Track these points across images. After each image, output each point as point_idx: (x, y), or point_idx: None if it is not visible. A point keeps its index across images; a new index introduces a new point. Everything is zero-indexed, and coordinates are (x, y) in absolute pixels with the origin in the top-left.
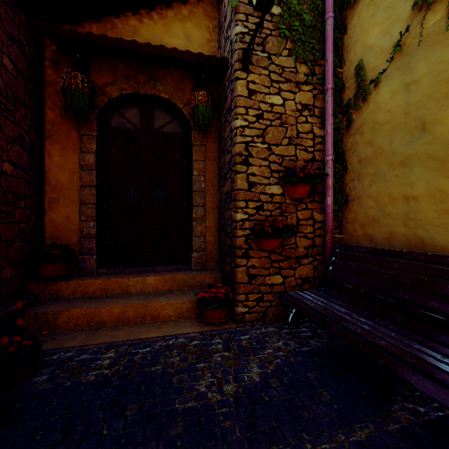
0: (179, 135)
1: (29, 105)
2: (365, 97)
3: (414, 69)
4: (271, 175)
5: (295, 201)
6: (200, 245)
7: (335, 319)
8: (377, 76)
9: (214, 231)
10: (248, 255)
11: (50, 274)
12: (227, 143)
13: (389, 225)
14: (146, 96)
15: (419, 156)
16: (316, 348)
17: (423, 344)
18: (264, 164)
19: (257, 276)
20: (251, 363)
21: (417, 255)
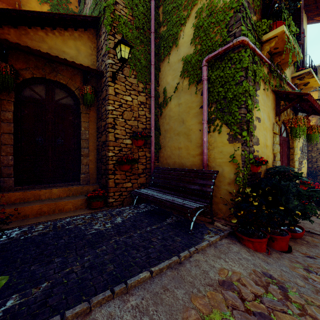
0: (72, 106)
1: None
2: (166, 104)
3: (181, 99)
4: (126, 134)
5: (137, 147)
6: (86, 170)
7: (151, 195)
8: (170, 96)
9: (94, 162)
10: (114, 173)
11: None
12: (103, 115)
13: (174, 158)
14: (50, 80)
15: (182, 132)
16: (145, 210)
17: (177, 198)
18: (123, 129)
19: (119, 183)
20: (117, 218)
21: (179, 169)
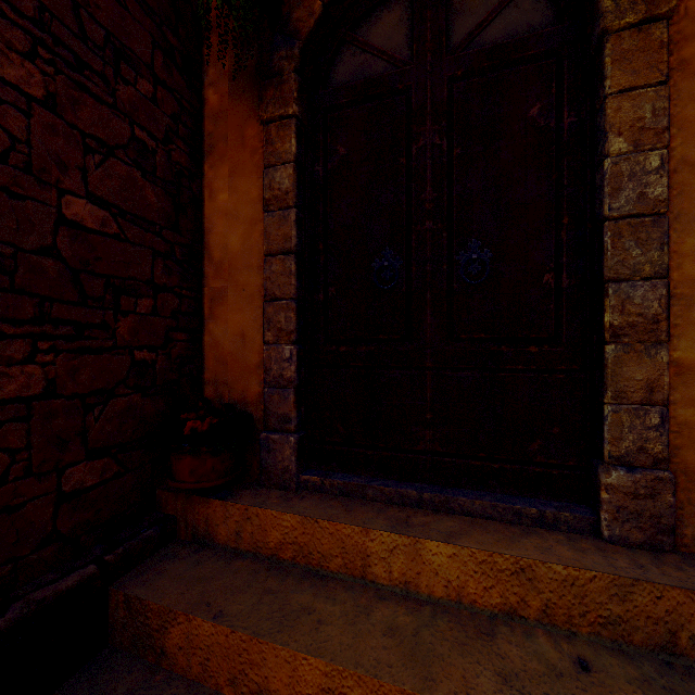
0: (539, 34)
1: (170, 83)
2: None
3: None
4: None
5: None
6: (640, 442)
7: None
8: None
9: None
10: None
11: (185, 480)
12: None
13: None
14: None
15: None
16: None
17: None
18: None
19: None
20: None
21: None
